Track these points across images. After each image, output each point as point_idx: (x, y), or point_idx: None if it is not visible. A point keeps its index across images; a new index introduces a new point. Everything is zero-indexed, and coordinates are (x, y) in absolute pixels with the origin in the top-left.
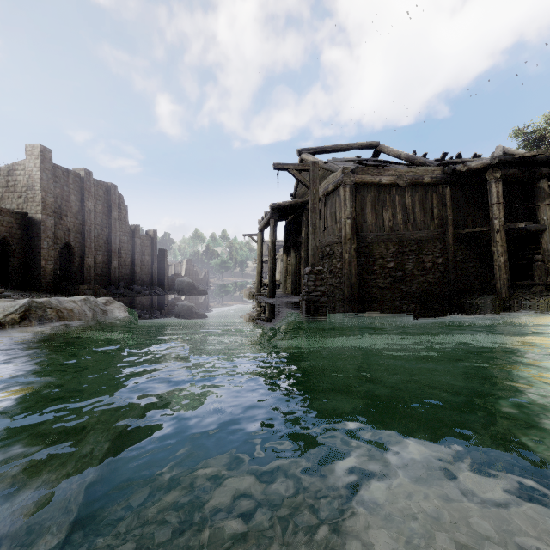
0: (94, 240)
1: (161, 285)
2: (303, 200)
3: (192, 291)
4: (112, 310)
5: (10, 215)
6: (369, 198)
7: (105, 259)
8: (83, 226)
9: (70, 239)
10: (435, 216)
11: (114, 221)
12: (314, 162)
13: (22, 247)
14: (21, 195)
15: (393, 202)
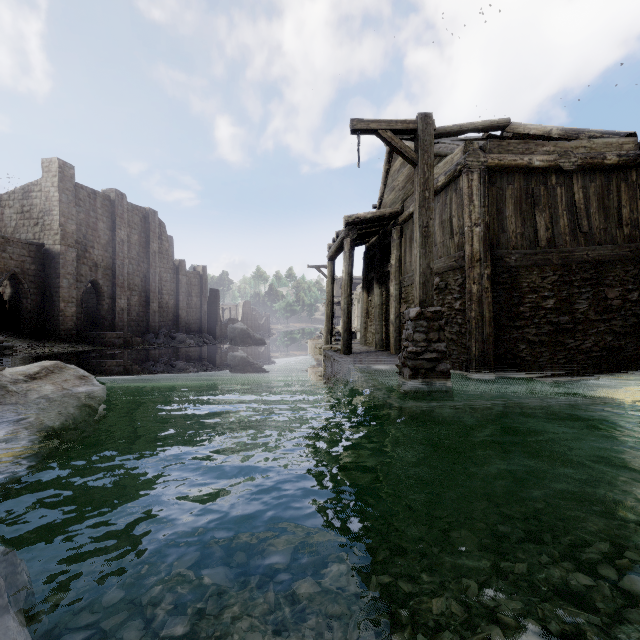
0: (128, 277)
1: (213, 333)
2: (393, 210)
3: (247, 341)
4: (26, 392)
5: (22, 246)
6: (510, 191)
7: (142, 300)
8: (114, 260)
9: (98, 276)
10: (624, 222)
11: (153, 254)
12: (426, 115)
13: (38, 286)
14: (38, 222)
15: (552, 198)
